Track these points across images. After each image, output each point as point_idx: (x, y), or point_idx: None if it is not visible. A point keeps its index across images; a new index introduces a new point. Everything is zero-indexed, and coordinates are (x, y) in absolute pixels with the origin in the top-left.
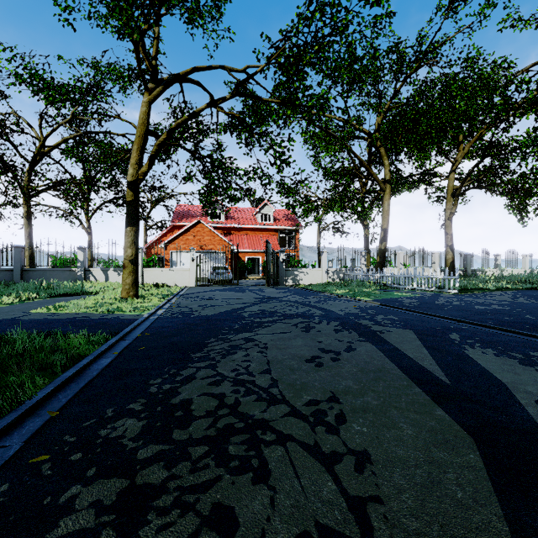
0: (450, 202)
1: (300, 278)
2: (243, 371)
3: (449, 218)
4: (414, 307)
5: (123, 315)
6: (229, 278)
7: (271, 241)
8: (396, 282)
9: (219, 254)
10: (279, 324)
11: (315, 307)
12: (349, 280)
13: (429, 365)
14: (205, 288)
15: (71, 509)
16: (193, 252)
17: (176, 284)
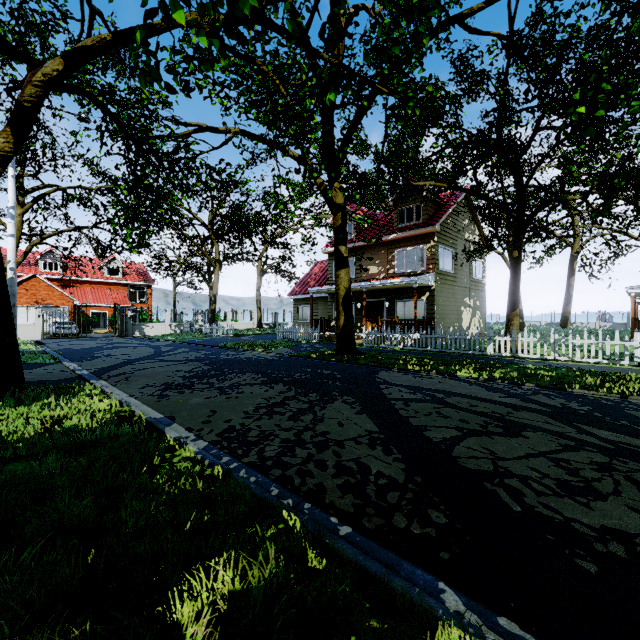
0: (259, 279)
1: (147, 331)
2: (110, 353)
3: (258, 290)
4: (196, 342)
5: (30, 350)
6: (77, 332)
7: (120, 296)
8: (211, 332)
9: (60, 308)
10: (122, 348)
11: (145, 344)
12: (187, 331)
13: (164, 350)
14: (56, 340)
15: (88, 358)
16: (40, 310)
17: (20, 338)
